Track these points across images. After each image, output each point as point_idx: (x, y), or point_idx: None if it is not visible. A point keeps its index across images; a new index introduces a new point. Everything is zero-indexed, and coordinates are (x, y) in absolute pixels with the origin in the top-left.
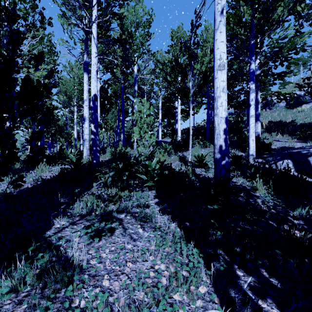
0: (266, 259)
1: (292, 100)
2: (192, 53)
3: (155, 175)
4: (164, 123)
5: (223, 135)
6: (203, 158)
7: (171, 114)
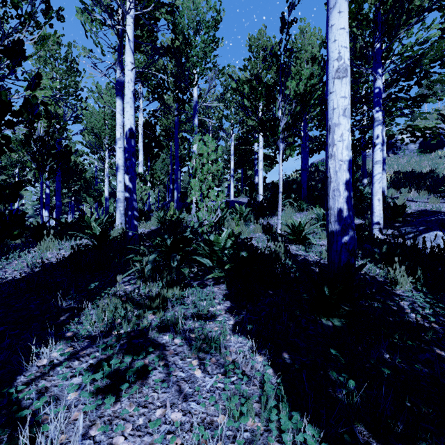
0: None
1: (435, 139)
2: (283, 64)
3: (225, 258)
4: (238, 175)
5: (344, 192)
6: (301, 229)
7: (248, 162)
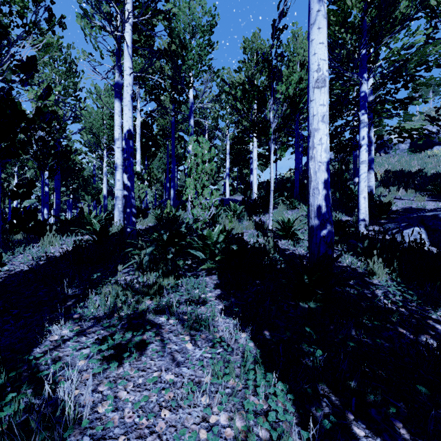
0: (402, 401)
1: (421, 139)
2: (274, 69)
3: (217, 251)
4: (234, 174)
5: (323, 190)
6: (290, 225)
7: (243, 161)
